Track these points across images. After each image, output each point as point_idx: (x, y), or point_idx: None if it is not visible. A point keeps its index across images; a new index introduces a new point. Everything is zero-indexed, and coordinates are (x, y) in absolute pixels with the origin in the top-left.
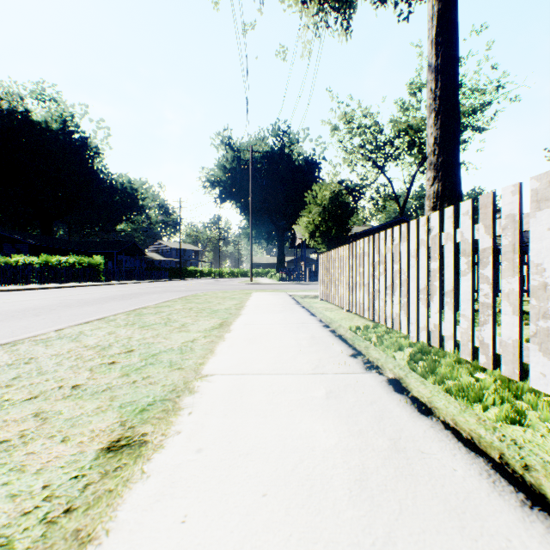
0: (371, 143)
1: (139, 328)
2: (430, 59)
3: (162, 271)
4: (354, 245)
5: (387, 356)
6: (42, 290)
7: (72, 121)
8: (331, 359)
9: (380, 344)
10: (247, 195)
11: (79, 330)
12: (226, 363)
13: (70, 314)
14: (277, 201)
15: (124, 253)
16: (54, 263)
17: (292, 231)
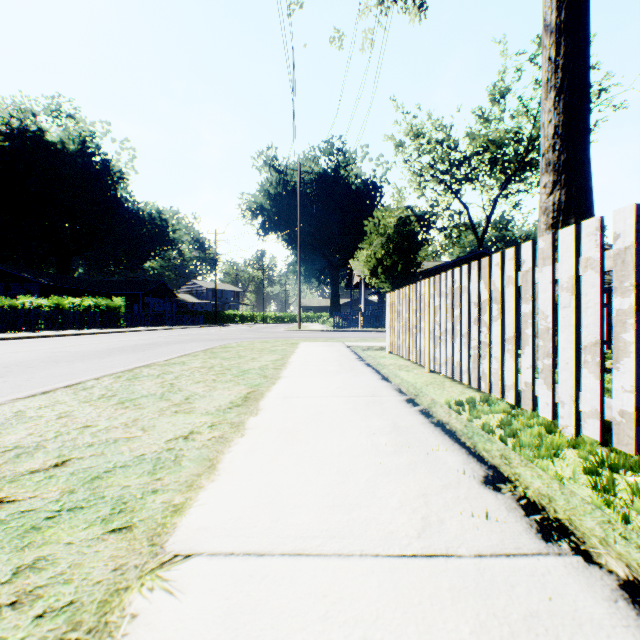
0: (443, 162)
1: (115, 405)
2: (549, 15)
3: (195, 316)
4: (443, 277)
5: (561, 486)
6: (43, 339)
7: (92, 141)
8: (448, 495)
9: (516, 442)
10: (295, 225)
11: (18, 408)
12: (230, 505)
13: (48, 373)
14: (330, 232)
15: (151, 295)
16: (66, 306)
17: (349, 268)
